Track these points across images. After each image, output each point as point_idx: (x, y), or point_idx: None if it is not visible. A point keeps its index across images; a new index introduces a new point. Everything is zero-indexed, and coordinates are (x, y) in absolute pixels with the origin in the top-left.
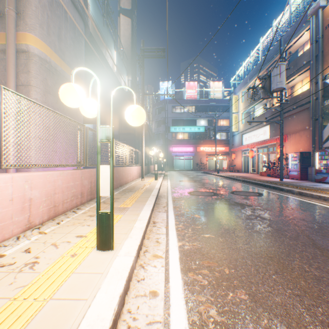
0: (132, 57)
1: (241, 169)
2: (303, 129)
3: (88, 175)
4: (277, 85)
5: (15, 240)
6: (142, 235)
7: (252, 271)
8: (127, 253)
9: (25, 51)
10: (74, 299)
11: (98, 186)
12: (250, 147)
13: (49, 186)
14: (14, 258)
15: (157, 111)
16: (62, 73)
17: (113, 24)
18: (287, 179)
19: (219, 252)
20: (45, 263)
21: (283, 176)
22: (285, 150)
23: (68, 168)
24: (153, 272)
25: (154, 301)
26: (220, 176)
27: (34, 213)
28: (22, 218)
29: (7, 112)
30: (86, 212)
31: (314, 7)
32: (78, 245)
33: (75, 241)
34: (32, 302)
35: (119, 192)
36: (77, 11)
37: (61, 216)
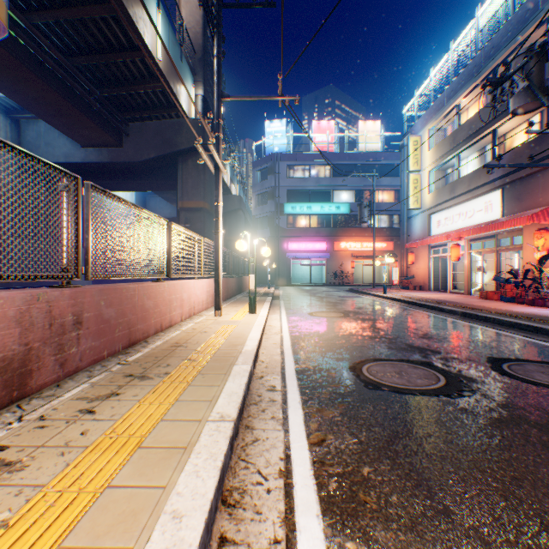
0: (205, 47)
1: (429, 284)
2: None
3: None
4: None
5: None
6: None
7: None
8: None
9: None
10: None
11: None
12: (452, 239)
13: None
14: None
15: (259, 176)
16: None
17: None
18: None
19: None
20: None
21: None
22: None
23: None
24: None
25: None
26: (392, 300)
27: None
28: None
29: None
30: None
31: None
32: None
33: None
34: None
35: (94, 382)
36: None
37: None
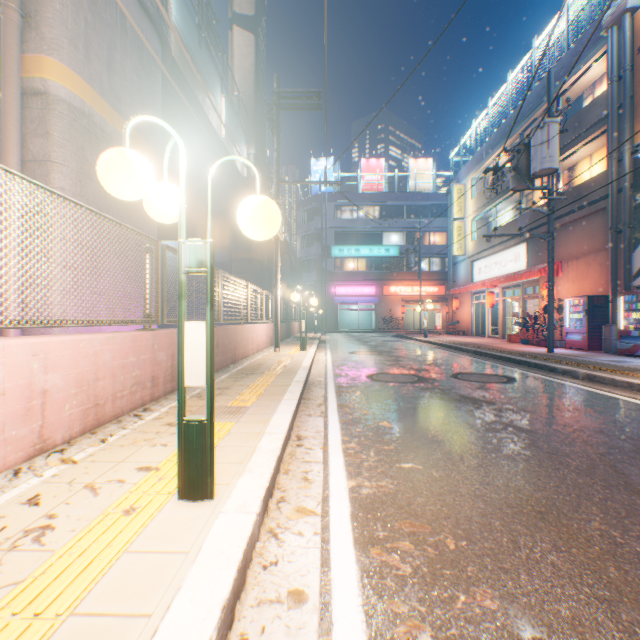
0: (256, 109)
1: (471, 329)
2: (593, 250)
3: (167, 342)
4: (543, 164)
5: (9, 478)
6: (273, 465)
7: (504, 545)
8: (242, 506)
9: (40, 93)
10: (122, 615)
11: (182, 366)
12: (487, 287)
13: (84, 364)
14: (4, 517)
15: (305, 217)
16: (117, 138)
17: (220, 45)
18: (562, 348)
19: (433, 502)
20: (67, 530)
21: (554, 343)
22: (557, 293)
23: (128, 327)
24: (296, 547)
25: (299, 614)
26: (429, 343)
27: (53, 419)
28: (26, 430)
29: (3, 215)
30: (162, 417)
31: (615, 11)
32: (140, 489)
33: (134, 479)
34: (30, 621)
35: (230, 374)
36: (147, 15)
37: (110, 425)
